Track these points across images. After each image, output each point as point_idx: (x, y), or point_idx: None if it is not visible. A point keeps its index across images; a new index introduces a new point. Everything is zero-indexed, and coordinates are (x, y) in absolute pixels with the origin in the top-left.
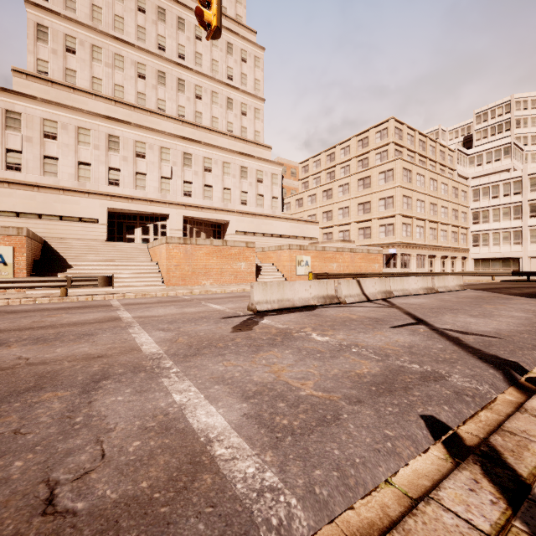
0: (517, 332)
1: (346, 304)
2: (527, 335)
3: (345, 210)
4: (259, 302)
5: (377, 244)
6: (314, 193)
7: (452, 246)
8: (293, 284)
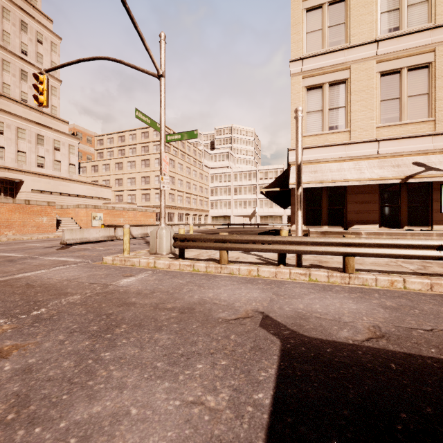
0: None
1: (120, 240)
2: None
3: (132, 180)
4: (68, 239)
5: (154, 206)
6: (108, 163)
7: (199, 208)
8: (89, 230)
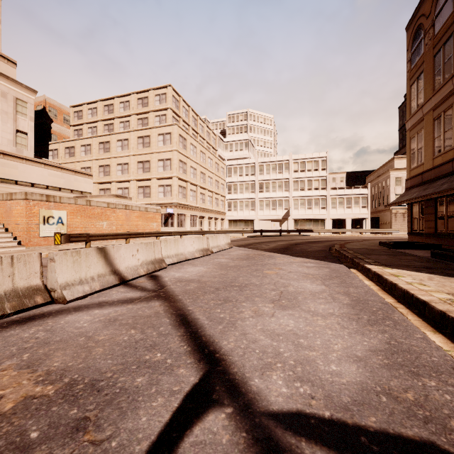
0: (397, 365)
1: (65, 303)
2: (434, 384)
3: (124, 166)
4: None
5: (156, 204)
6: (89, 143)
7: (215, 209)
8: None
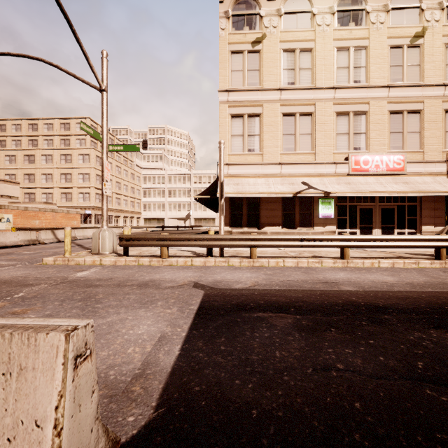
0: None
1: (44, 244)
2: None
3: (49, 176)
4: None
5: (77, 207)
6: (14, 154)
7: (131, 210)
8: (5, 233)
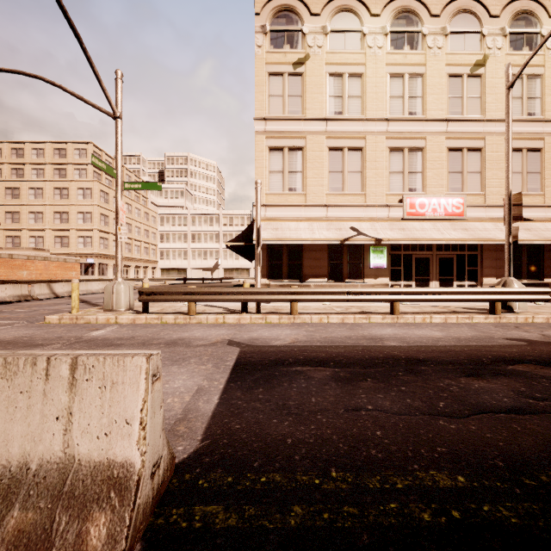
0: None
1: (39, 300)
2: None
3: (38, 215)
4: None
5: (76, 254)
6: None
7: (145, 258)
8: None
